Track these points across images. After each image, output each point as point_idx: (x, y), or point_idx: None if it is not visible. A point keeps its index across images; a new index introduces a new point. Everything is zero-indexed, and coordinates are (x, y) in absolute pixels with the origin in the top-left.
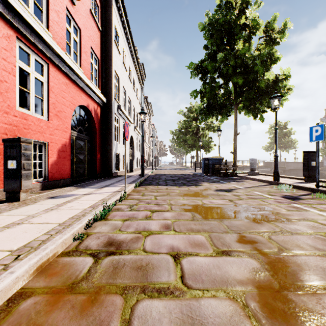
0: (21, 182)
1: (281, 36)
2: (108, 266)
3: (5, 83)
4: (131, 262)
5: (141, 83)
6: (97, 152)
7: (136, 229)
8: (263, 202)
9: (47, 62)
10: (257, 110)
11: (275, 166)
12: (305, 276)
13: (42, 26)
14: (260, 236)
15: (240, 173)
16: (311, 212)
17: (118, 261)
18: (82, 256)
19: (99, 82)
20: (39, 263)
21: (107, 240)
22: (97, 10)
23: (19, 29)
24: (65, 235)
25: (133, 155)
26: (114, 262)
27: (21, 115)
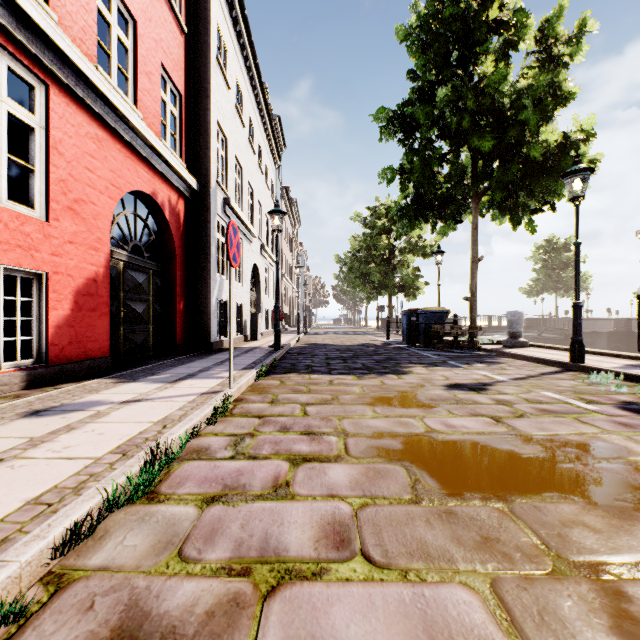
0: None
1: (573, 52)
2: None
3: None
4: None
5: (277, 157)
6: (177, 297)
7: (236, 552)
8: (586, 427)
9: (43, 81)
10: (522, 208)
11: (575, 328)
12: None
13: None
14: None
15: (486, 344)
16: None
17: None
18: None
19: (182, 145)
20: None
21: (118, 620)
22: None
23: None
24: None
25: (258, 305)
26: None
27: None
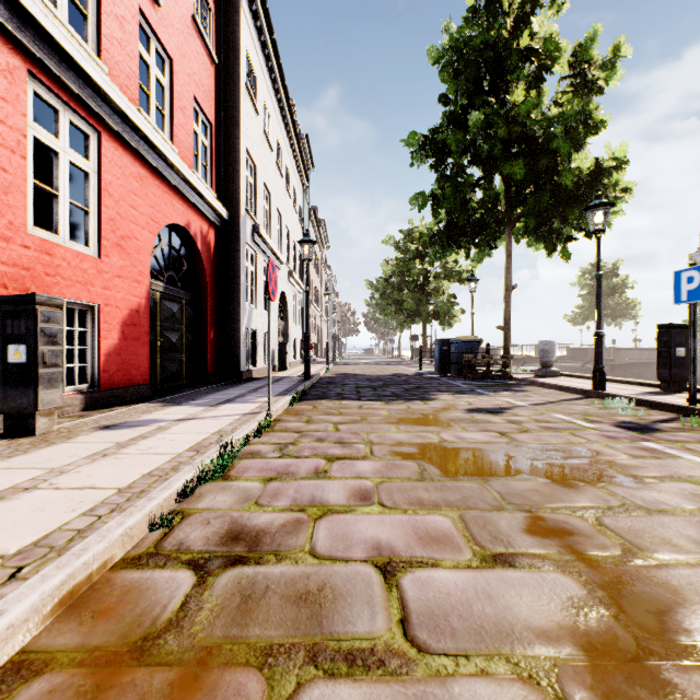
0: (38, 392)
1: (608, 76)
2: (230, 592)
3: (2, 173)
4: (282, 583)
5: (304, 179)
6: (208, 326)
7: (294, 502)
8: (576, 439)
9: (97, 130)
10: (556, 235)
11: (596, 357)
12: (696, 620)
13: (85, 48)
14: (577, 517)
15: (519, 373)
16: (686, 461)
17: (253, 581)
18: (170, 568)
19: (213, 175)
20: (67, 586)
21: (228, 527)
22: (208, 18)
23: (35, 55)
24: (131, 516)
25: (286, 334)
26: (244, 582)
27: (38, 244)
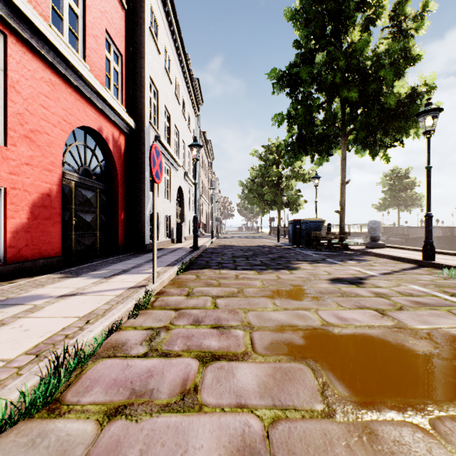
0: None
1: (418, 27)
2: None
3: None
4: None
5: (196, 109)
6: (119, 209)
7: None
8: None
9: (2, 31)
10: (379, 144)
11: (427, 233)
12: None
13: None
14: None
15: (352, 245)
16: None
17: None
18: None
19: (123, 94)
20: None
21: None
22: None
23: None
24: None
25: (182, 216)
26: None
27: None
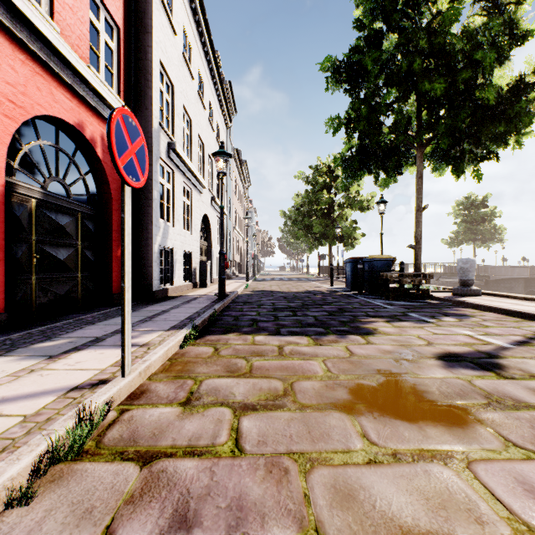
0: None
1: (520, 0)
2: None
3: None
4: None
5: (227, 118)
6: (113, 242)
7: None
8: None
9: None
10: (469, 156)
11: None
12: None
13: None
14: None
15: (433, 291)
16: None
17: None
18: None
19: (120, 82)
20: None
21: None
22: None
23: None
24: None
25: (209, 253)
26: None
27: None
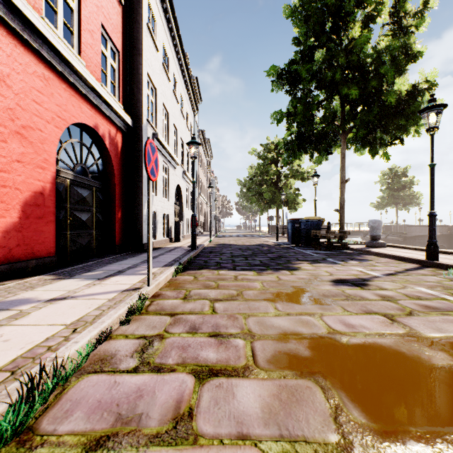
0: None
1: (418, 24)
2: None
3: None
4: None
5: (195, 107)
6: (116, 208)
7: None
8: None
9: None
10: (380, 142)
11: (431, 233)
12: None
13: None
14: None
15: (352, 244)
16: None
17: None
18: None
19: (120, 91)
20: None
21: None
22: None
23: None
24: None
25: (181, 215)
26: None
27: None
